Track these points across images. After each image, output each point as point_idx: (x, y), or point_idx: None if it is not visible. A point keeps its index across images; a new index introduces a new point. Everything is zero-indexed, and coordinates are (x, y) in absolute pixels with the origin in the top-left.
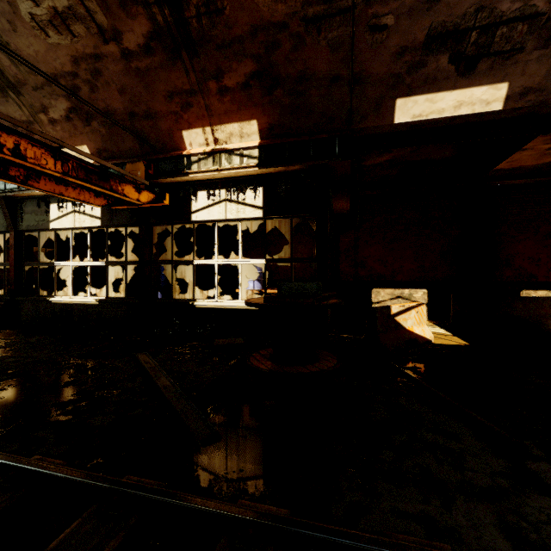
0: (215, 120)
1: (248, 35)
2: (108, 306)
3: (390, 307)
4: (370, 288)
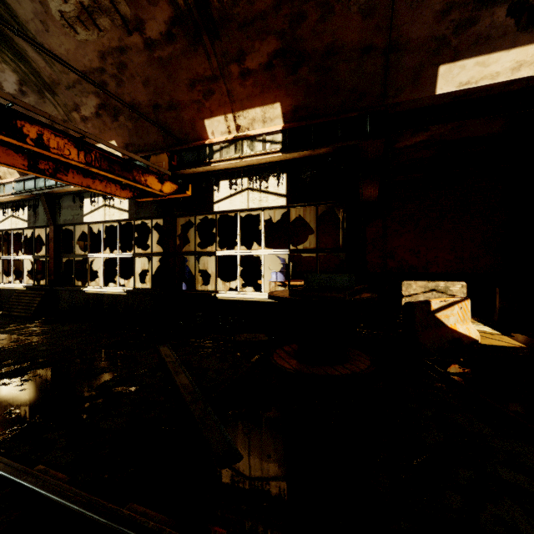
0: (237, 106)
1: (271, 10)
2: (135, 296)
3: (430, 302)
4: (400, 281)
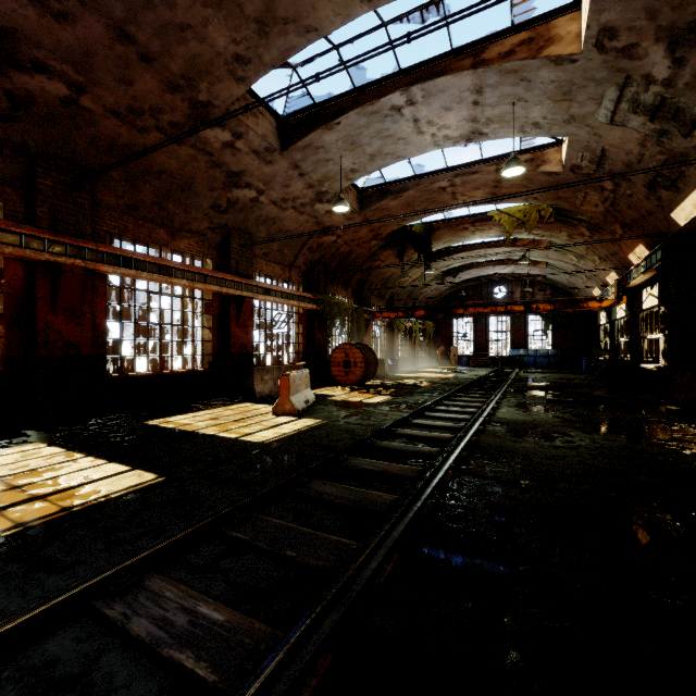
0: (631, 248)
1: (605, 218)
2: None
3: None
4: None
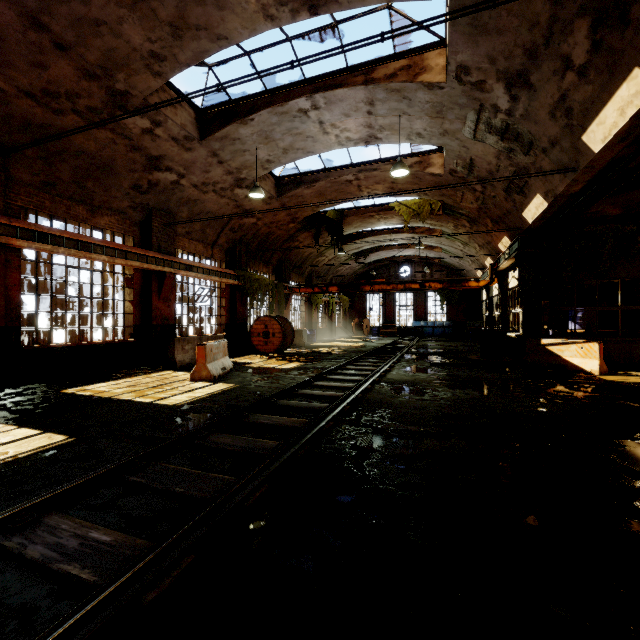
0: (499, 239)
1: (479, 213)
2: None
3: (541, 339)
4: None
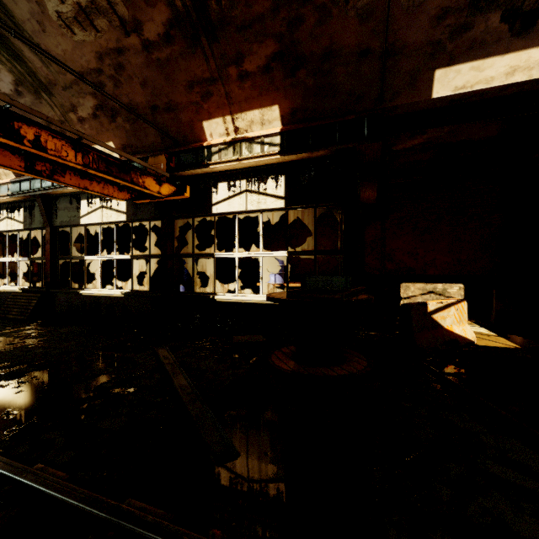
0: (235, 108)
1: (269, 13)
2: (133, 298)
3: (426, 304)
4: (399, 283)
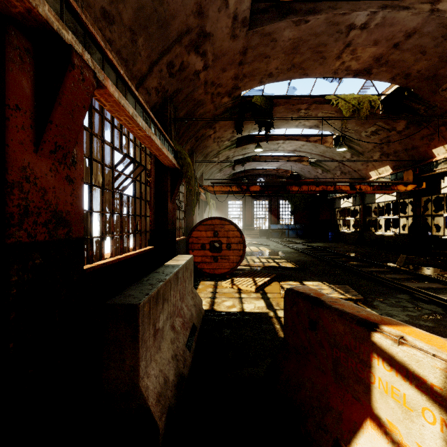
0: None
1: None
2: (399, 237)
3: None
4: None
